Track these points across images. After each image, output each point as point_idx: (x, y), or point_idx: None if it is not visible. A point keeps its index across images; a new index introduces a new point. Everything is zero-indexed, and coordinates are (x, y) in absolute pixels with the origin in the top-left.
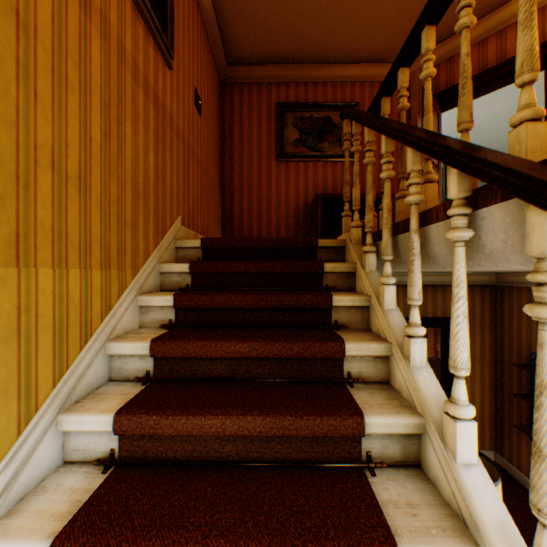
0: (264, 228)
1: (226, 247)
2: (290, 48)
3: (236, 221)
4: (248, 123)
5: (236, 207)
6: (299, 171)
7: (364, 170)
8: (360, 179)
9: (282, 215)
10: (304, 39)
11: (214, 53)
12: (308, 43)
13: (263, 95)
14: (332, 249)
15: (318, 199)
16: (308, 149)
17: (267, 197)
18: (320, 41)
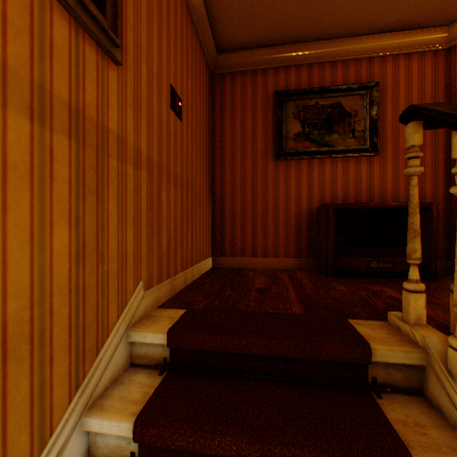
0: (259, 237)
1: (207, 349)
2: (292, 23)
3: (227, 229)
4: (240, 117)
5: (227, 213)
6: (301, 170)
7: (385, 166)
8: (379, 178)
9: (280, 222)
10: (312, 9)
11: (200, 40)
12: (316, 13)
13: (258, 83)
14: (395, 362)
15: (329, 209)
16: (312, 143)
17: (263, 201)
18: (332, 9)
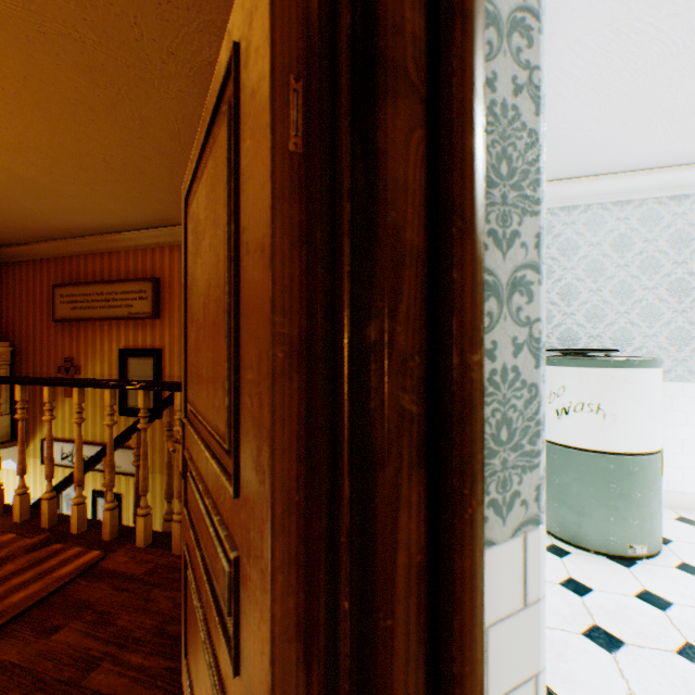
0: None
1: None
2: None
3: None
4: None
5: None
6: None
7: None
8: None
9: None
10: None
11: None
12: None
13: None
14: None
15: None
16: None
17: None
18: None
